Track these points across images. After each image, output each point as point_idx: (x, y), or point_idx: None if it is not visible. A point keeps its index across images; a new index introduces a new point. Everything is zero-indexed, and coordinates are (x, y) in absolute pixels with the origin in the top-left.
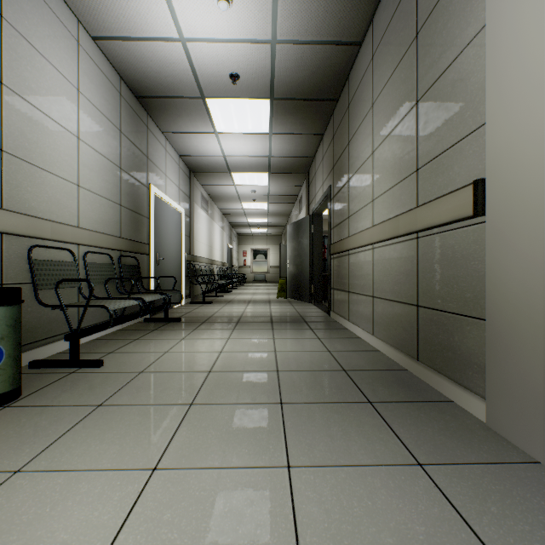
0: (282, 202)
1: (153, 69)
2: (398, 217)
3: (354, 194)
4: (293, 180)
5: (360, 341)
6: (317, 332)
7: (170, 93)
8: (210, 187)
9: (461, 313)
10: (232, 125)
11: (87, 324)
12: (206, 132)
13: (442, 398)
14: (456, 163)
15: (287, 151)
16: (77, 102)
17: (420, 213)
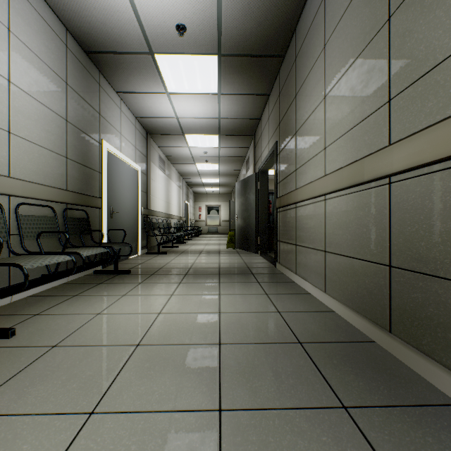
0: (231, 163)
1: (98, 18)
2: (362, 160)
3: (302, 145)
4: (241, 142)
5: (311, 298)
6: (264, 286)
7: (119, 47)
8: (167, 149)
9: None
10: (182, 85)
11: (21, 279)
12: (158, 92)
13: (441, 397)
14: None
15: (235, 112)
16: (6, 42)
17: (397, 150)
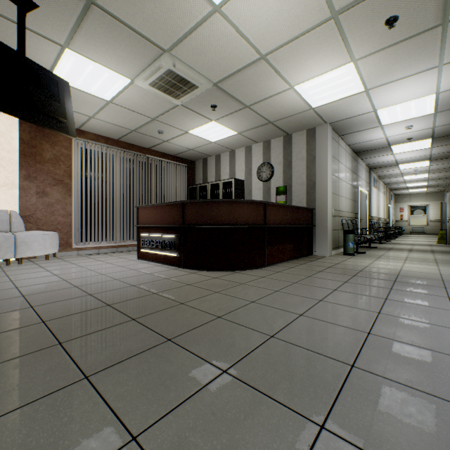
0: (442, 171)
1: (368, 145)
2: None
3: None
4: None
5: None
6: None
7: (372, 149)
8: (380, 173)
9: None
10: (403, 150)
11: None
12: (386, 154)
13: None
14: None
15: (445, 150)
16: (345, 171)
17: None
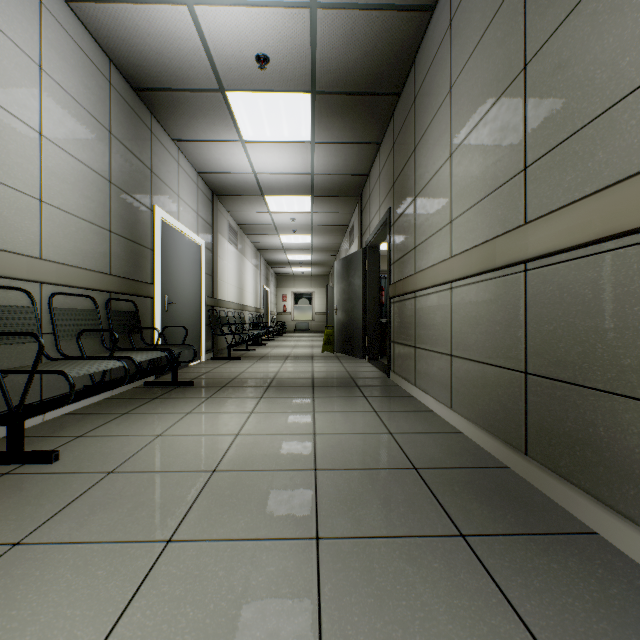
0: (329, 234)
1: (153, 47)
2: (494, 241)
3: (423, 216)
4: (342, 205)
5: (433, 417)
6: (373, 402)
7: (179, 83)
8: (240, 215)
9: (613, 391)
10: (262, 130)
11: (55, 392)
12: (230, 140)
13: (577, 525)
14: (600, 145)
15: (334, 166)
16: (38, 84)
17: (532, 231)
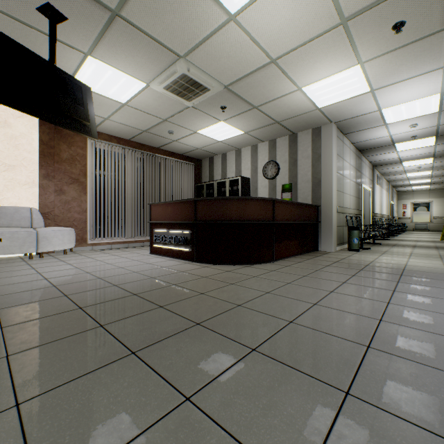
0: None
1: (372, 143)
2: None
3: None
4: None
5: None
6: None
7: (376, 147)
8: (383, 170)
9: None
10: (407, 148)
11: None
12: (390, 152)
13: None
14: None
15: None
16: (349, 168)
17: None
